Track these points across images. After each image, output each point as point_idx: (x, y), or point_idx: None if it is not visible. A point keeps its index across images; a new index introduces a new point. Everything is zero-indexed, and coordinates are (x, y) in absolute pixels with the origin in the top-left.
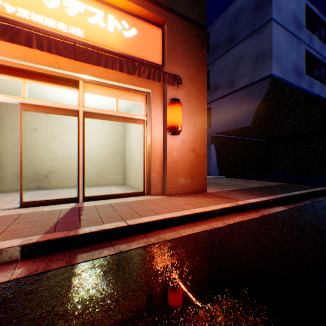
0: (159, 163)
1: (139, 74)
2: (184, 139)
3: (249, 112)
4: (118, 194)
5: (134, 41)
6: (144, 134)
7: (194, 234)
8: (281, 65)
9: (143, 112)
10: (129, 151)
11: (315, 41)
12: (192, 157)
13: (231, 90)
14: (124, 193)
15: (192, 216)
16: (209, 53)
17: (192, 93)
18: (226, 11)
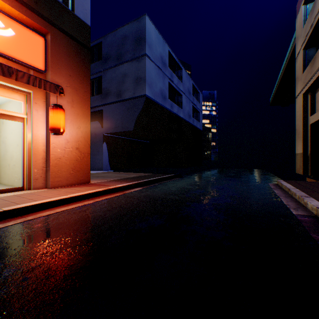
0: (42, 159)
1: (18, 78)
2: (69, 139)
3: (132, 119)
4: None
5: (11, 41)
6: (25, 131)
7: (68, 210)
8: (153, 90)
9: (23, 110)
10: (4, 146)
11: (174, 77)
12: (77, 154)
13: (119, 99)
14: None
15: (69, 199)
16: (102, 61)
17: (77, 100)
18: (116, 31)
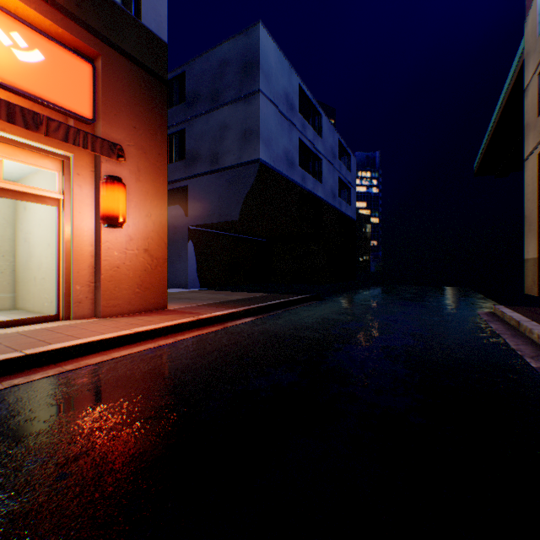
0: (89, 268)
1: (49, 132)
2: (133, 235)
3: (236, 202)
4: (3, 321)
5: (38, 71)
6: (60, 222)
7: (132, 354)
8: (271, 150)
9: (57, 187)
10: (27, 247)
11: (308, 129)
12: (146, 260)
13: (215, 167)
14: (16, 320)
15: (134, 336)
16: (186, 104)
17: (146, 170)
18: (209, 53)
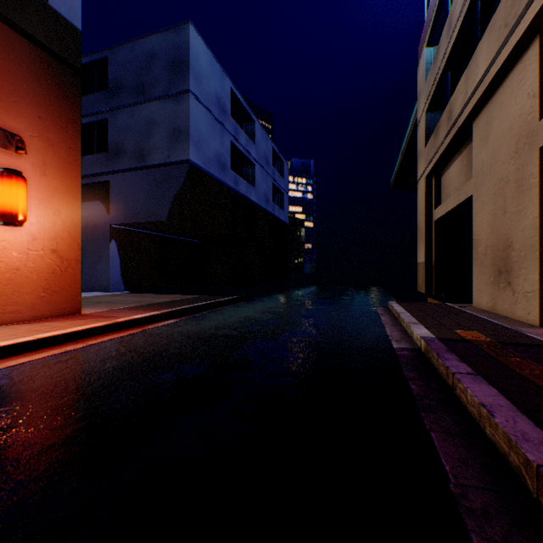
0: None
1: None
2: (37, 234)
3: (165, 201)
4: None
5: None
6: None
7: (33, 361)
8: (203, 152)
9: None
10: None
11: (242, 134)
12: (54, 261)
13: (142, 164)
14: None
15: (36, 343)
16: (108, 93)
17: (54, 164)
18: (135, 43)
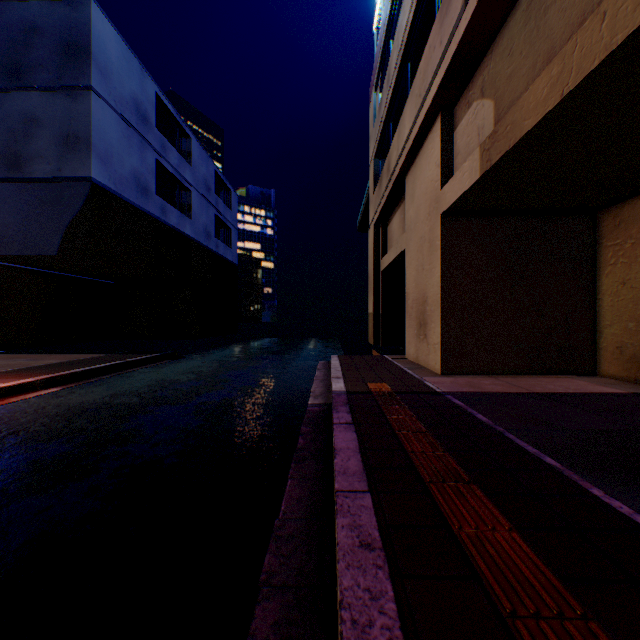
0: None
1: None
2: None
3: (54, 229)
4: None
5: None
6: None
7: None
8: (112, 169)
9: None
10: None
11: (172, 151)
12: None
13: (17, 174)
14: None
15: None
16: None
17: None
18: (4, 4)
